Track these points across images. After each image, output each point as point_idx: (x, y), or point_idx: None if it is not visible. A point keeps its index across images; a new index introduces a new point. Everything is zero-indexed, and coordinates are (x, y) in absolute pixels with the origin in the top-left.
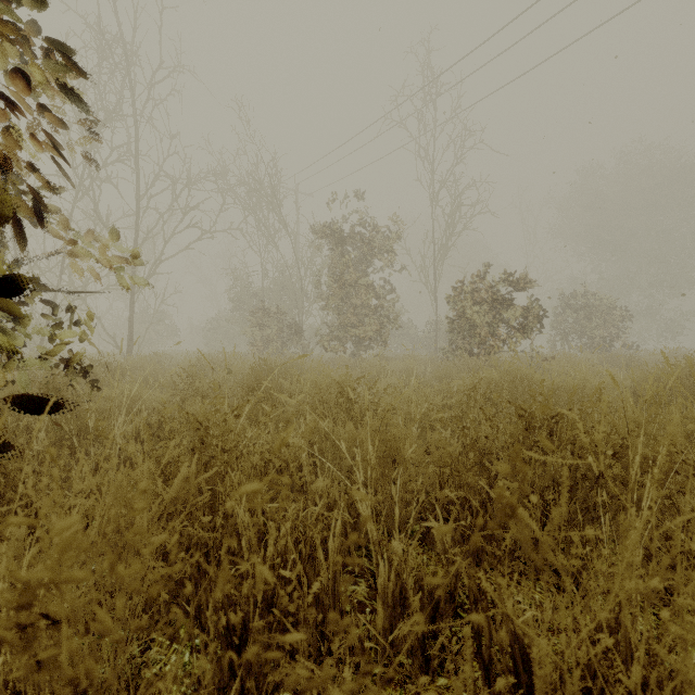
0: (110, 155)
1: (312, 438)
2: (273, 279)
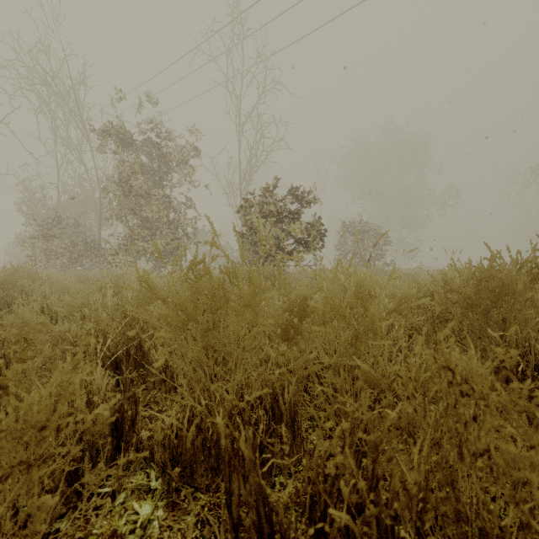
0: None
1: None
2: (71, 192)
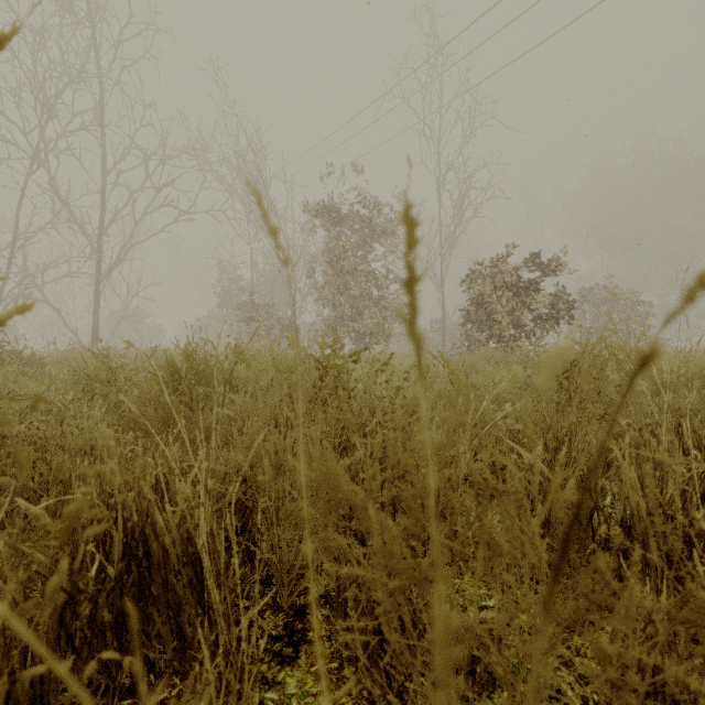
0: (69, 121)
1: (248, 474)
2: (263, 271)
